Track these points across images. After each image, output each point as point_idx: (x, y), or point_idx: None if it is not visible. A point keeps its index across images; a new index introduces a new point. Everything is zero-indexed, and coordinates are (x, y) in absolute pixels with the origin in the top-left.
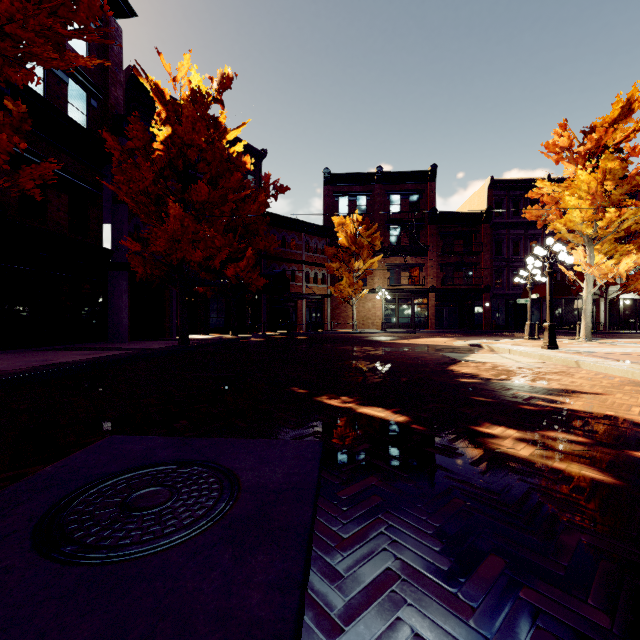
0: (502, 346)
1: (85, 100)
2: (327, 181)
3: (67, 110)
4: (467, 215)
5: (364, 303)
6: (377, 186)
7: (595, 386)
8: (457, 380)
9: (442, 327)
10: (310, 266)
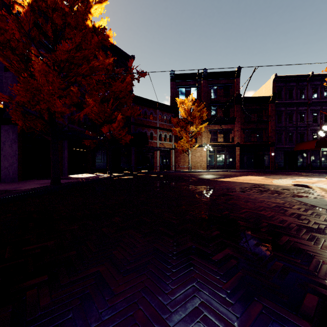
0: None
1: None
2: (172, 78)
3: None
4: (260, 98)
5: (195, 153)
6: (203, 81)
7: None
8: None
9: (243, 168)
10: (162, 130)
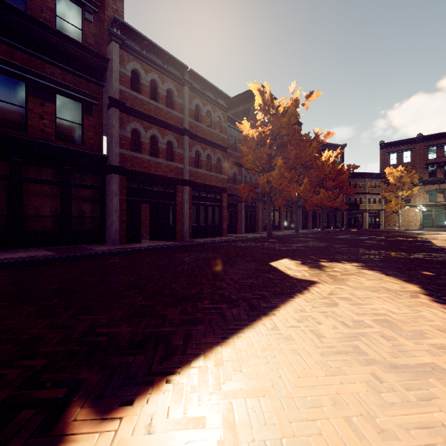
0: None
1: None
2: (382, 147)
3: None
4: None
5: (408, 213)
6: (418, 144)
7: (445, 238)
8: (408, 236)
9: None
10: (371, 195)
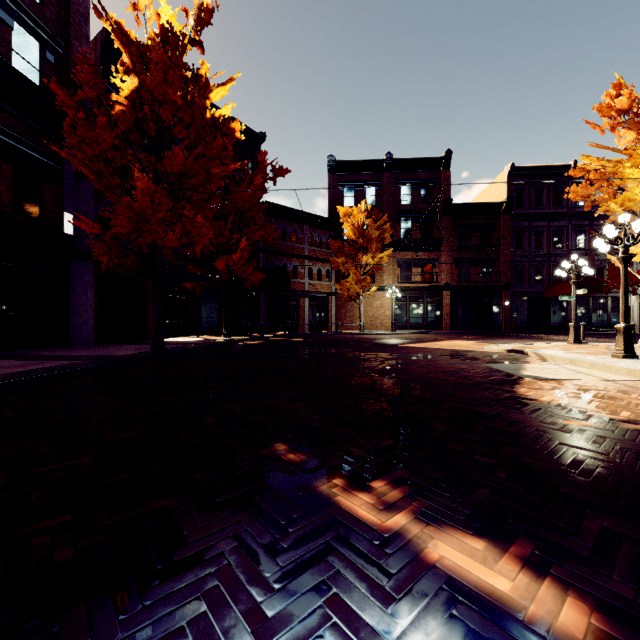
0: (555, 353)
1: (39, 52)
2: (332, 169)
3: (11, 60)
4: (485, 205)
5: (372, 302)
6: (386, 174)
7: None
8: (559, 423)
9: (457, 328)
10: (313, 261)
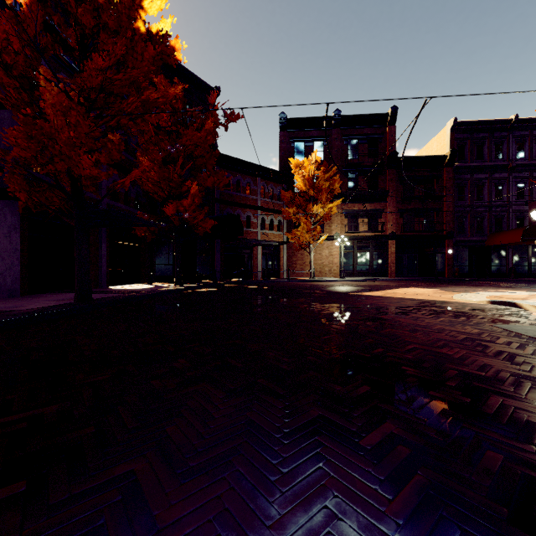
0: None
1: None
2: (283, 126)
3: None
4: (429, 159)
5: (321, 250)
6: (334, 131)
7: None
8: None
9: (401, 275)
10: (266, 212)
